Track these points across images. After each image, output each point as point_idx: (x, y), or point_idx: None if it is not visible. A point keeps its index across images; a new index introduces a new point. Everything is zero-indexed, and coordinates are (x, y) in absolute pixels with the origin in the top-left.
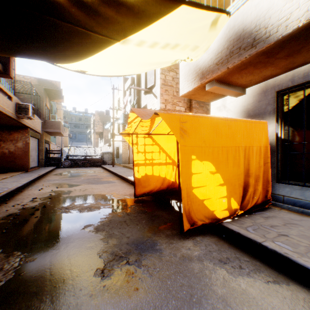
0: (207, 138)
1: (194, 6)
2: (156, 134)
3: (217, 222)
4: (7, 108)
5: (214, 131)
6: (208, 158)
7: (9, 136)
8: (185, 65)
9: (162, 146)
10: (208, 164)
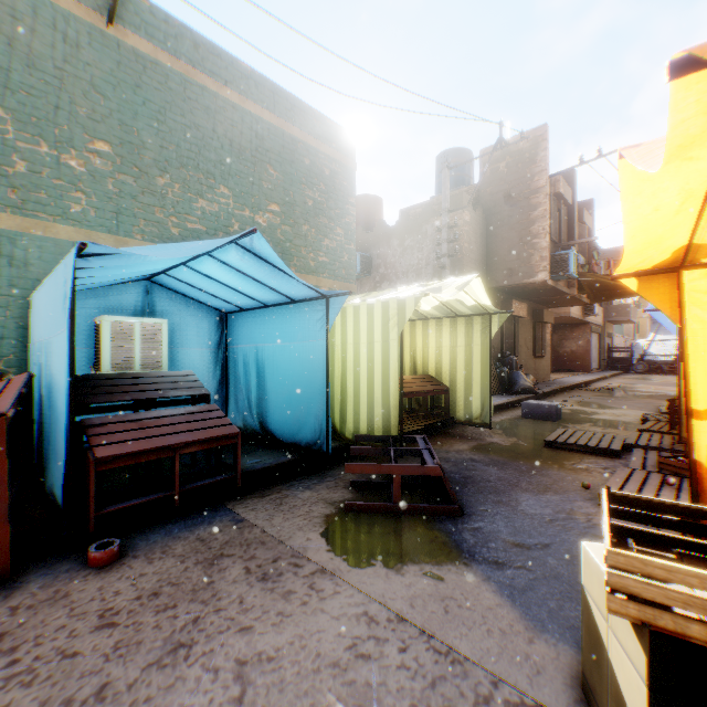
0: None
1: None
2: None
3: None
4: (576, 313)
5: None
6: None
7: (569, 334)
8: None
9: None
10: None
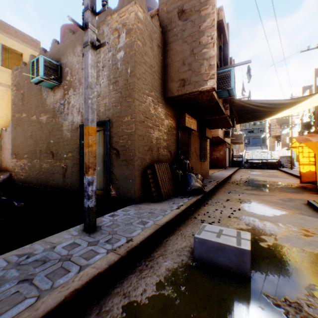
0: None
1: None
2: None
3: None
4: (221, 135)
5: None
6: None
7: (216, 148)
8: None
9: None
10: None
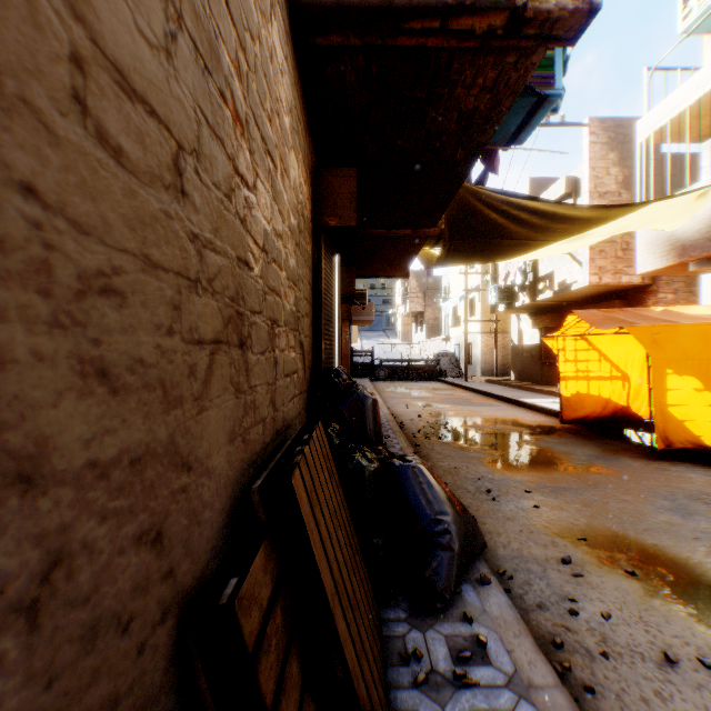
0: (687, 349)
1: (669, 197)
2: (594, 334)
3: (703, 449)
4: None
5: (698, 340)
6: (689, 373)
7: None
8: (648, 229)
9: (603, 352)
10: (689, 380)
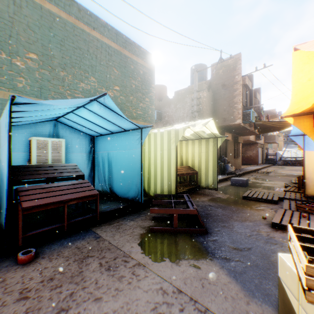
0: None
1: None
2: None
3: None
4: (252, 138)
5: None
6: None
7: (249, 148)
8: None
9: None
10: None
